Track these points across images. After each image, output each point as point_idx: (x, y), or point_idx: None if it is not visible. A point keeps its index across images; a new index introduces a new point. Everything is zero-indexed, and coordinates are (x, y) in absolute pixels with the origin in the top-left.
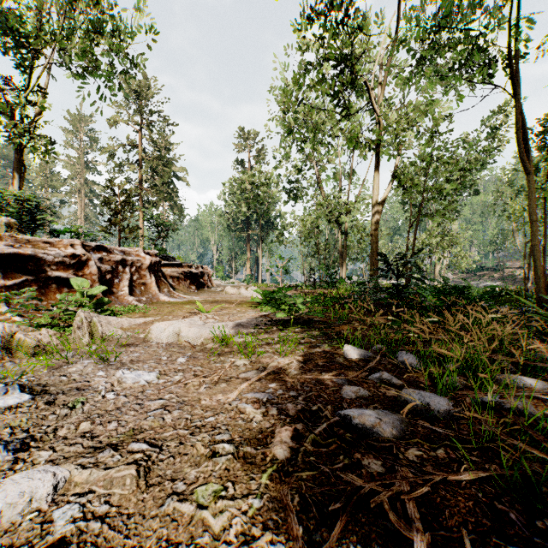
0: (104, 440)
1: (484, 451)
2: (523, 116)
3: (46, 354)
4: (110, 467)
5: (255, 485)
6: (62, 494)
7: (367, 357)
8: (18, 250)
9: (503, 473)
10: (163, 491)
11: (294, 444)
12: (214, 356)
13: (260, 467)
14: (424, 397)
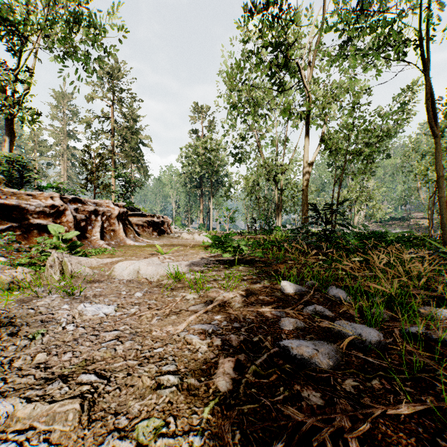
0: (57, 371)
1: (416, 382)
2: (431, 88)
3: (20, 290)
4: (56, 401)
5: (197, 420)
6: (2, 430)
7: (302, 291)
8: (4, 201)
9: (438, 405)
10: (104, 427)
11: (237, 376)
12: (168, 291)
13: (203, 400)
14: (356, 329)
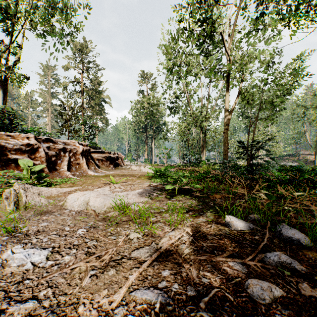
0: None
1: None
2: None
3: None
4: None
5: None
6: None
7: (250, 229)
8: None
9: None
10: None
11: None
12: (112, 226)
13: None
14: None
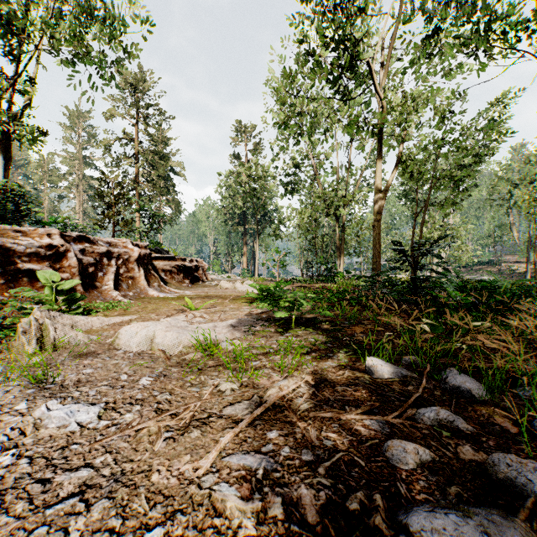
0: None
1: None
2: None
3: None
4: None
5: None
6: None
7: (402, 377)
8: None
9: None
10: None
11: None
12: (192, 374)
13: None
14: None
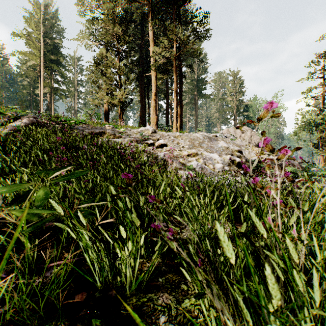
0: None
1: None
2: None
3: None
4: None
5: None
6: None
7: None
8: None
9: None
10: None
11: None
12: None
13: None
14: None
